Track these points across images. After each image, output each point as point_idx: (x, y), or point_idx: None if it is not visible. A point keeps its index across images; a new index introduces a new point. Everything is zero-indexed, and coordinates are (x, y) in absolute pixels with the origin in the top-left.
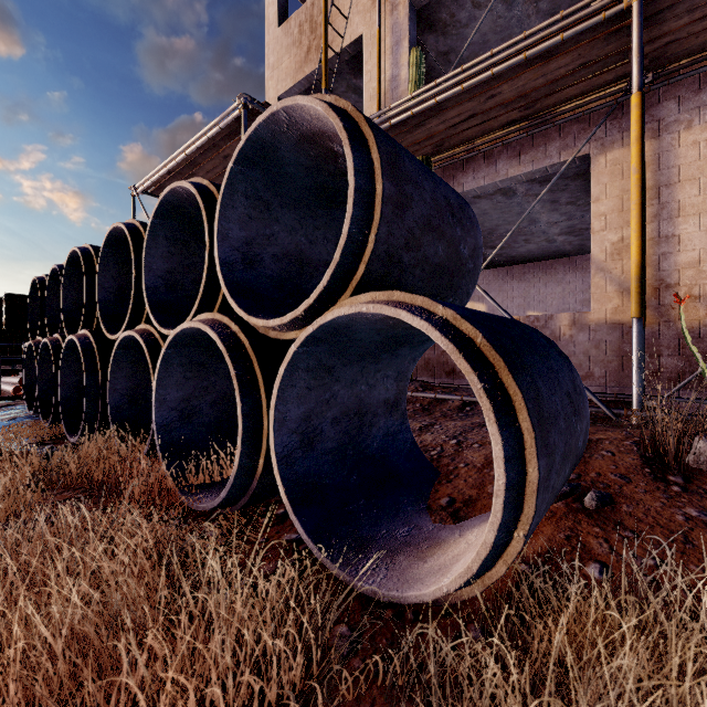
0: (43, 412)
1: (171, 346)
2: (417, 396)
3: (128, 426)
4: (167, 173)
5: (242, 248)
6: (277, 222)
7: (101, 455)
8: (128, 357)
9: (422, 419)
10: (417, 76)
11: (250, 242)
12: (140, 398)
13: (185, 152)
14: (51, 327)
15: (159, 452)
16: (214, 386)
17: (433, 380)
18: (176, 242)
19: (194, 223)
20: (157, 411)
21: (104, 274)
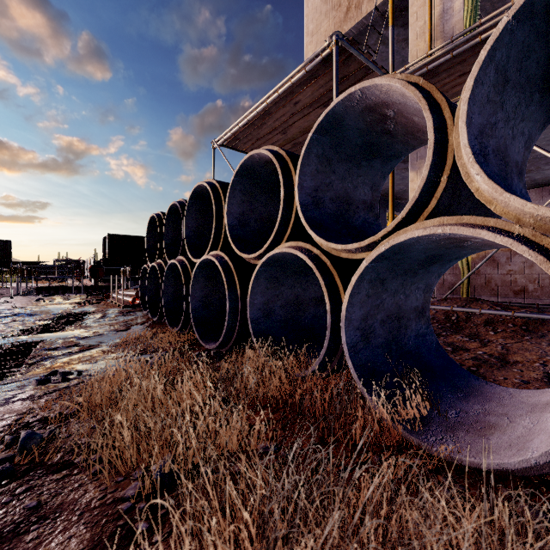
0: (168, 320)
1: (375, 259)
2: (520, 316)
3: (265, 339)
4: (243, 126)
5: (478, 137)
6: (501, 108)
7: (258, 368)
8: (265, 274)
9: (544, 342)
10: (473, 4)
11: (481, 131)
12: (270, 312)
13: (266, 102)
14: (167, 252)
15: (355, 376)
16: (383, 303)
17: (496, 299)
18: (322, 159)
19: (343, 138)
20: (346, 331)
21: (231, 201)
